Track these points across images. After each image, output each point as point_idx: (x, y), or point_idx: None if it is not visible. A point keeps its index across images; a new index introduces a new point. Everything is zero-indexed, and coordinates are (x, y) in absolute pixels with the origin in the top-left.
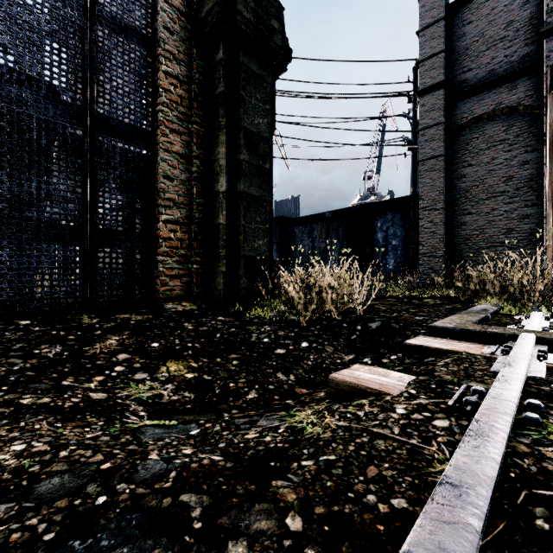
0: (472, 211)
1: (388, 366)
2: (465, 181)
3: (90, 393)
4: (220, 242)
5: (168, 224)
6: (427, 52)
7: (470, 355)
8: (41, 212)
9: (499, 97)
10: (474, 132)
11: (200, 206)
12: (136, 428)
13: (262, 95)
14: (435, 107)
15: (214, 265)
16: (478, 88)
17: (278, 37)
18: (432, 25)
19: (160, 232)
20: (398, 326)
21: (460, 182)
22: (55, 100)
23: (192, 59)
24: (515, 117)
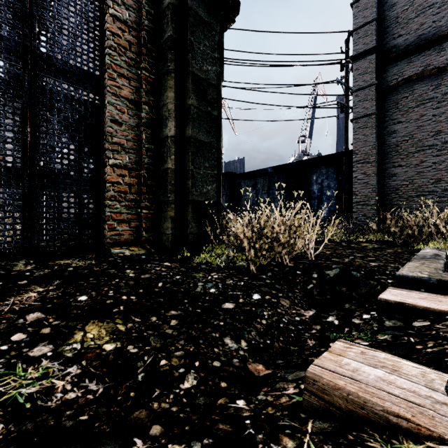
0: (402, 163)
1: (364, 330)
2: (395, 137)
3: None
4: (168, 186)
5: (116, 168)
6: (360, 21)
7: None
8: None
9: (428, 59)
10: (404, 92)
11: (149, 151)
12: None
13: (210, 43)
14: (367, 70)
15: (163, 210)
16: (408, 52)
17: None
18: None
19: (107, 176)
20: (360, 274)
21: (390, 138)
22: None
23: (141, 5)
24: (443, 76)
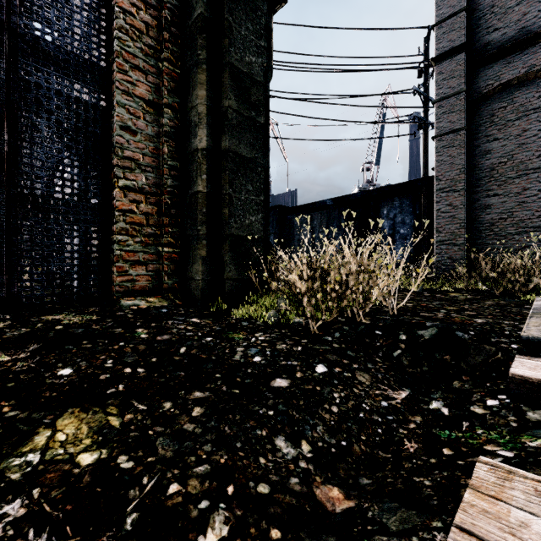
0: (498, 191)
1: (496, 427)
2: (490, 158)
3: None
4: (199, 216)
5: (129, 191)
6: (445, 12)
7: None
8: None
9: (533, 58)
10: (501, 101)
11: (173, 170)
12: None
13: (255, 26)
14: (454, 74)
15: (191, 248)
16: (506, 49)
17: None
18: None
19: (116, 201)
20: (468, 336)
21: (483, 159)
22: None
23: None
24: None
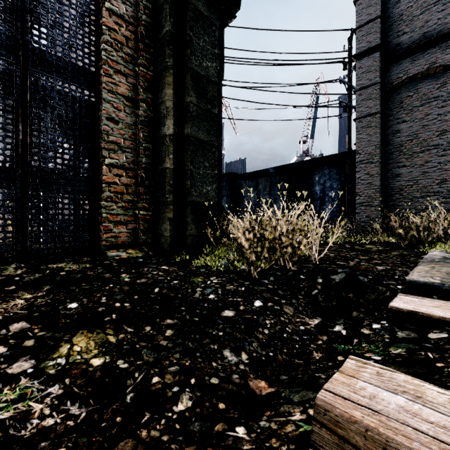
0: (406, 163)
1: (375, 342)
2: (399, 136)
3: None
4: (167, 187)
5: (113, 168)
6: (363, 19)
7: None
8: None
9: (433, 56)
10: (409, 91)
11: (147, 150)
12: None
13: (210, 38)
14: (371, 69)
15: (161, 211)
16: (412, 49)
17: None
18: None
19: (103, 176)
20: (367, 279)
21: (394, 137)
22: None
23: None
24: (449, 74)
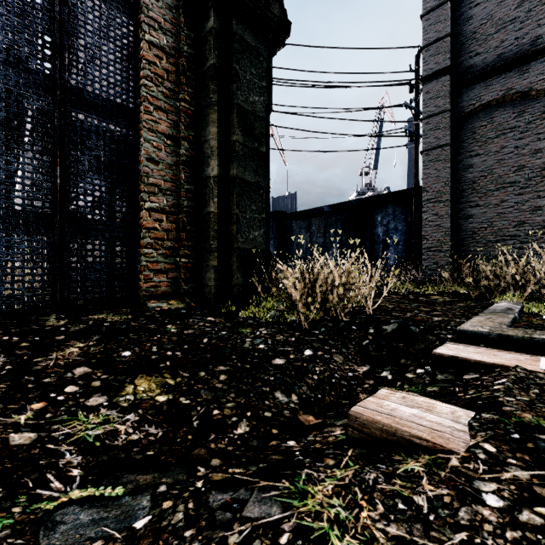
0: (479, 203)
1: (416, 384)
2: (472, 172)
3: (11, 434)
4: (211, 233)
5: (153, 212)
6: (431, 36)
7: (529, 373)
8: (1, 195)
9: (510, 82)
10: (482, 120)
11: (188, 193)
12: (47, 512)
13: (258, 70)
14: (440, 94)
15: (204, 259)
16: (486, 73)
17: (276, 6)
18: (437, 8)
19: (143, 221)
20: (419, 329)
21: (466, 173)
22: (18, 67)
23: (180, 29)
24: (526, 102)
